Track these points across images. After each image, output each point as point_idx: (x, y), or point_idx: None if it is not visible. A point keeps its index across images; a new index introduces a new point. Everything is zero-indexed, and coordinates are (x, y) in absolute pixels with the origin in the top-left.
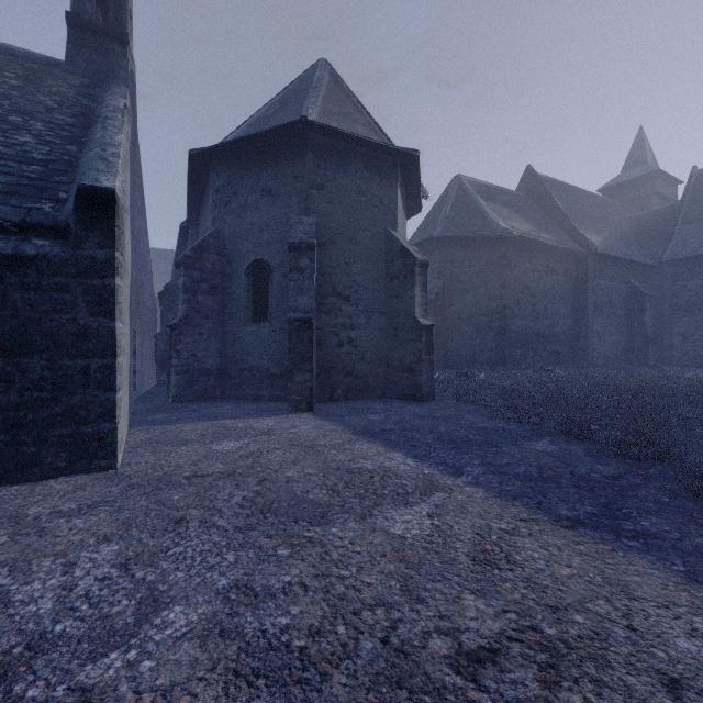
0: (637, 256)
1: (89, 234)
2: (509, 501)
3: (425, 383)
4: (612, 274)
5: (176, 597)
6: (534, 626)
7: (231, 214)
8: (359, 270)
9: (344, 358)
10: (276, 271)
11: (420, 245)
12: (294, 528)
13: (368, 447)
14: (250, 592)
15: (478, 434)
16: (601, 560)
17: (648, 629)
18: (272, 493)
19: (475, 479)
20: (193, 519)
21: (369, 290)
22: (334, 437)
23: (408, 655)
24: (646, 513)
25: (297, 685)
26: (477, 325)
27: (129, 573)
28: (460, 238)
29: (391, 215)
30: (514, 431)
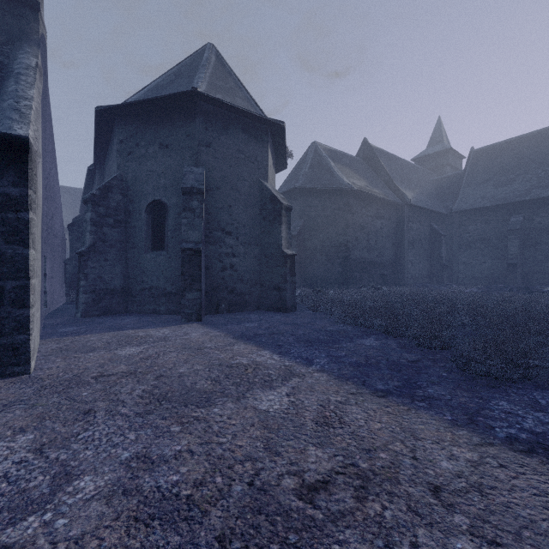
0: (436, 207)
1: (4, 174)
2: (344, 381)
3: (289, 299)
4: (420, 219)
5: (85, 469)
6: (354, 463)
7: (133, 162)
8: (239, 211)
9: (227, 280)
10: (171, 210)
11: (286, 193)
12: (185, 411)
13: (244, 347)
14: (148, 460)
15: (326, 335)
16: (400, 417)
17: (425, 458)
18: (167, 386)
19: (321, 367)
20: (100, 409)
21: (247, 227)
22: (218, 341)
23: (266, 491)
24: (432, 384)
25: (184, 522)
26: (328, 255)
27: (43, 456)
28: (316, 190)
29: (264, 170)
30: (351, 332)
